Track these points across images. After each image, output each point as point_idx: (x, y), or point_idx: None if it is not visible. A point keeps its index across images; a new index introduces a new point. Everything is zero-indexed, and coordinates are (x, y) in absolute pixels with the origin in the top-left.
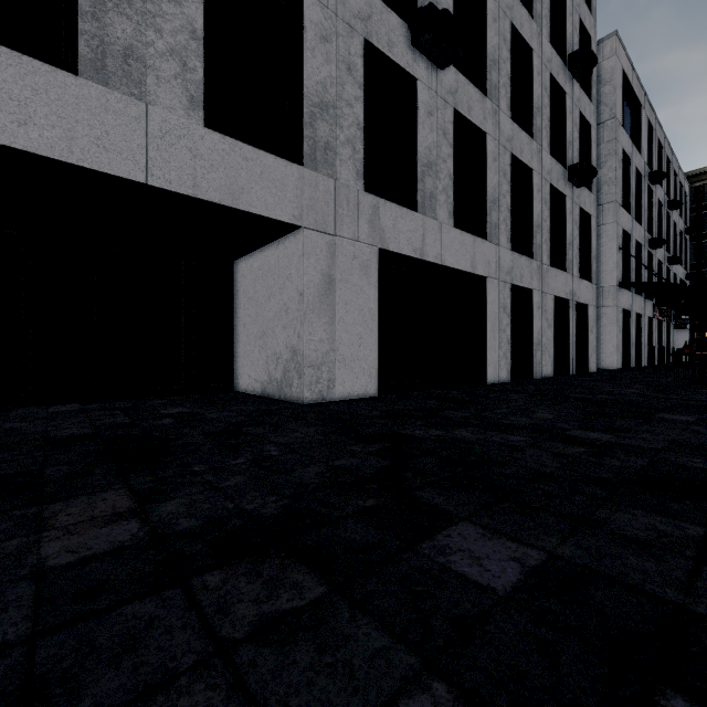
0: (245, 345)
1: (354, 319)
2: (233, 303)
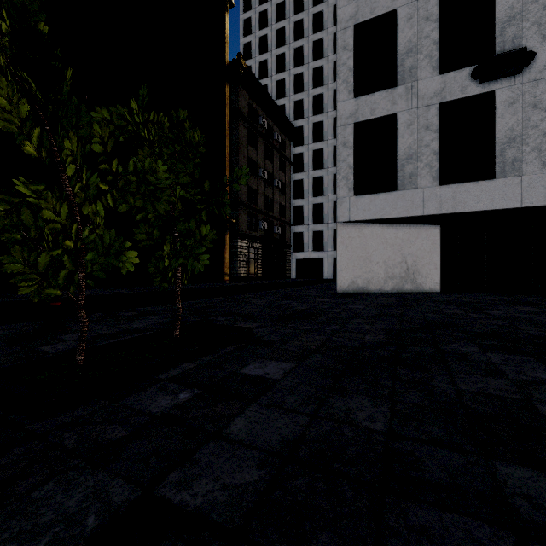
0: None
1: None
2: None
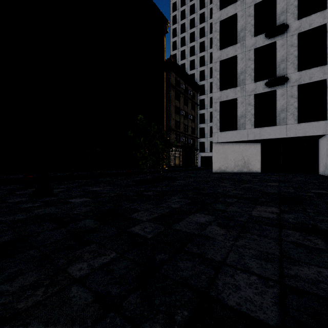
0: (319, 162)
1: None
2: (318, 150)
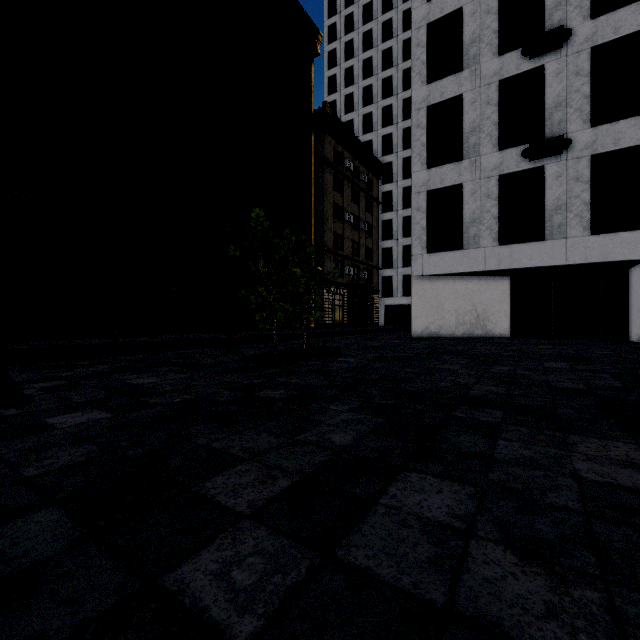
0: (632, 315)
1: None
2: (628, 292)
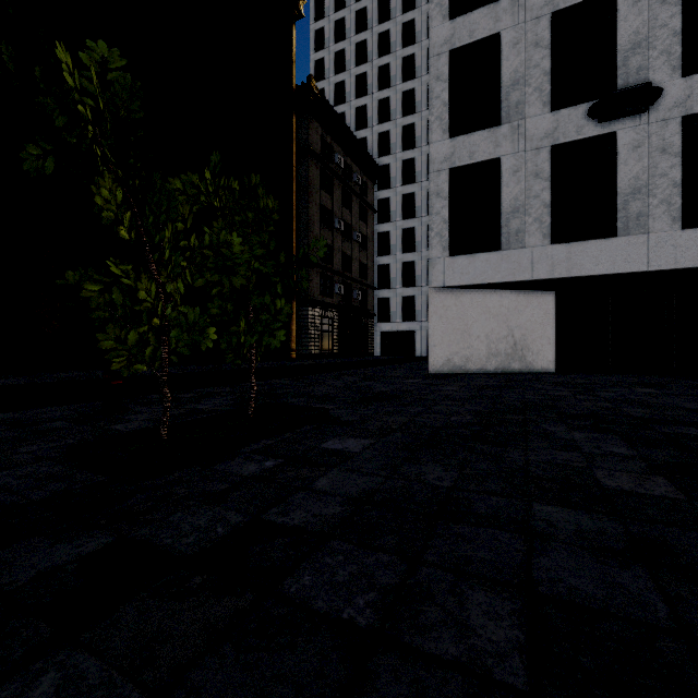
0: None
1: None
2: None
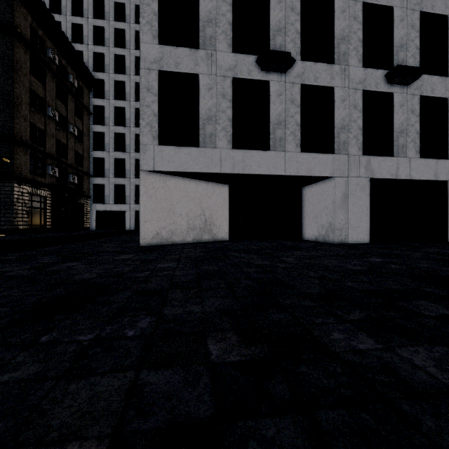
0: (307, 221)
1: (357, 210)
2: (301, 204)
